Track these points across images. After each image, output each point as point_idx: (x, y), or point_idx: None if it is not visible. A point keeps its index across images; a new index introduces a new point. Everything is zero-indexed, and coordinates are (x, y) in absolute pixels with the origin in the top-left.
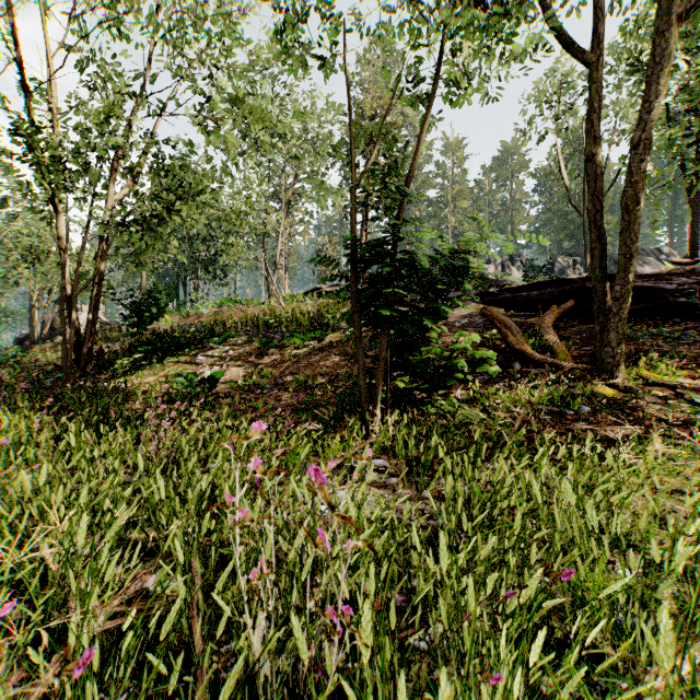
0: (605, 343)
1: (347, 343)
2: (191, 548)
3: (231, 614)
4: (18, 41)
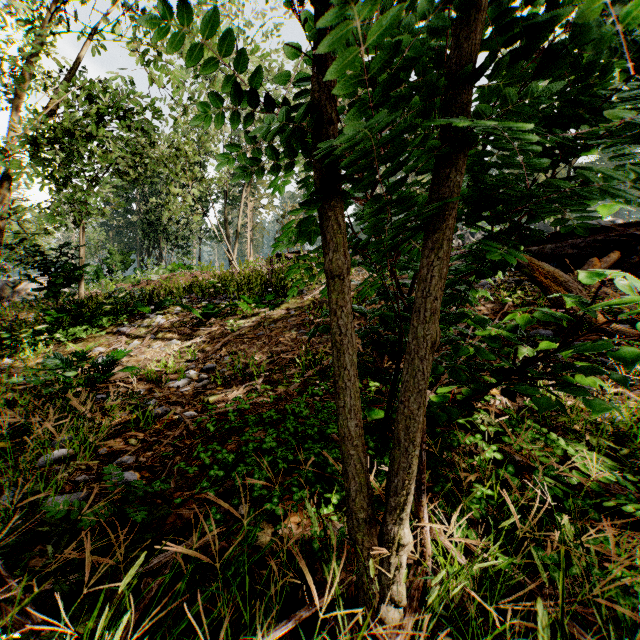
0: None
1: (308, 311)
2: None
3: None
4: None
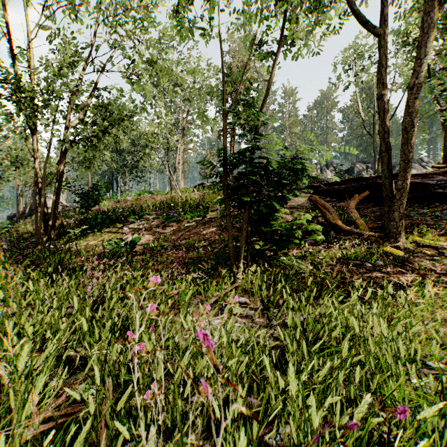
0: (391, 219)
1: (221, 219)
2: (105, 369)
3: (129, 427)
4: (6, 21)
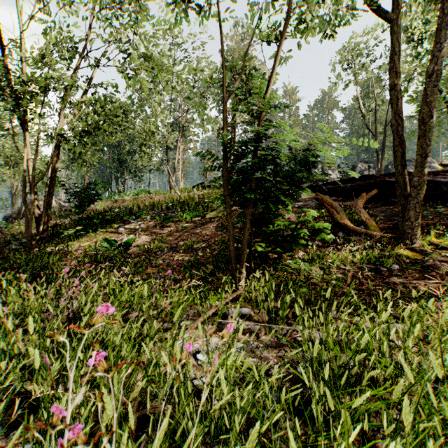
0: (406, 219)
1: (221, 219)
2: (46, 439)
3: None
4: None
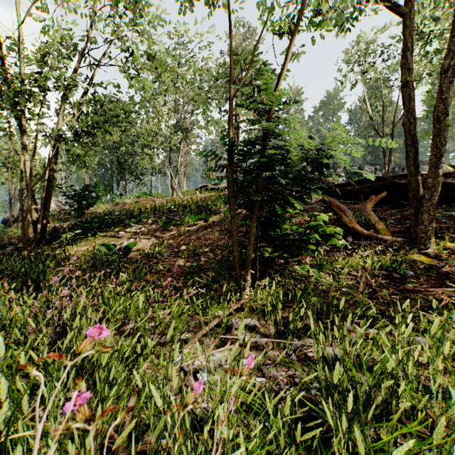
0: (419, 222)
1: (224, 223)
2: None
3: None
4: None
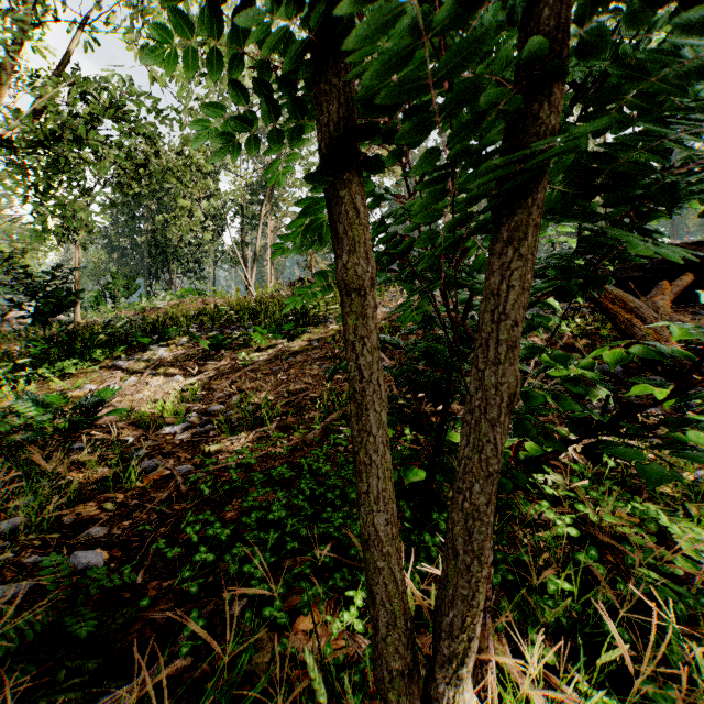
0: None
1: (333, 342)
2: None
3: None
4: None
